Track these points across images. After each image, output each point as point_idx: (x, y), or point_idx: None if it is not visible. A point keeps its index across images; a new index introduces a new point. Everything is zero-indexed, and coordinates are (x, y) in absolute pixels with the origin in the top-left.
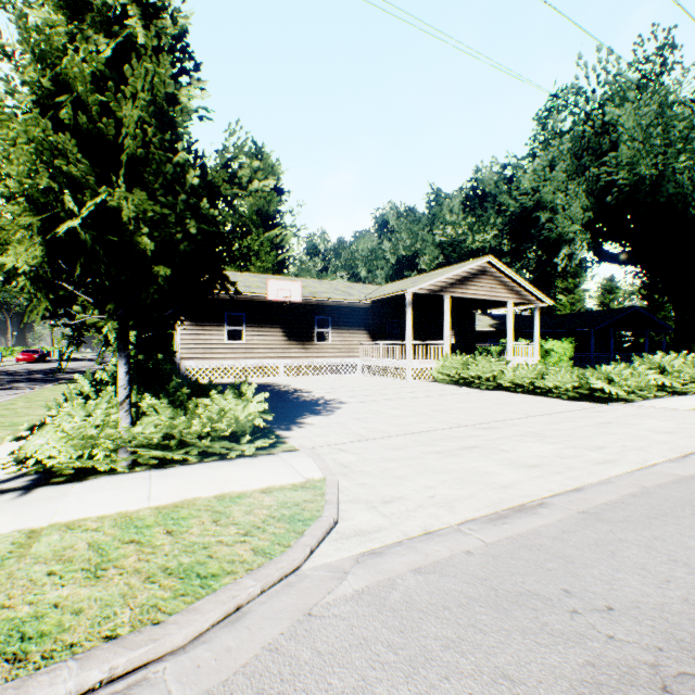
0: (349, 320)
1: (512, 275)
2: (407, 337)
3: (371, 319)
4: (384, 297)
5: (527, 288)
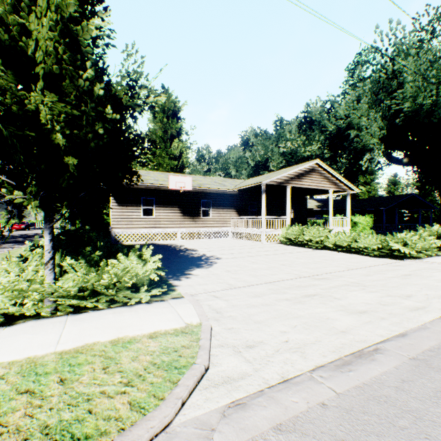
0: (223, 203)
1: (332, 172)
2: (262, 213)
3: (238, 202)
4: (247, 186)
5: (342, 181)
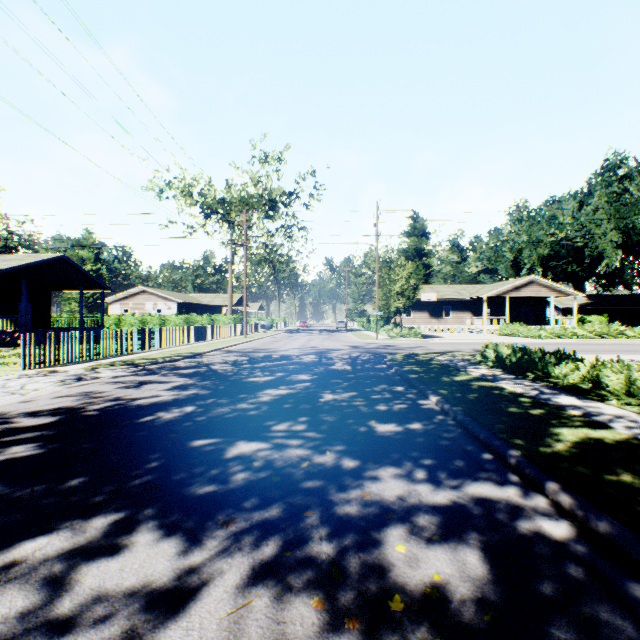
0: (460, 307)
1: (549, 283)
2: (483, 315)
3: (473, 306)
4: (474, 297)
5: (562, 288)
